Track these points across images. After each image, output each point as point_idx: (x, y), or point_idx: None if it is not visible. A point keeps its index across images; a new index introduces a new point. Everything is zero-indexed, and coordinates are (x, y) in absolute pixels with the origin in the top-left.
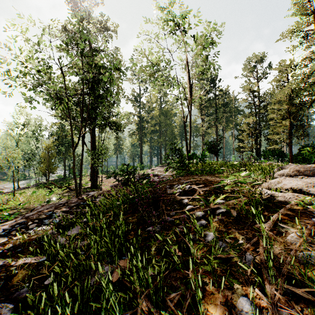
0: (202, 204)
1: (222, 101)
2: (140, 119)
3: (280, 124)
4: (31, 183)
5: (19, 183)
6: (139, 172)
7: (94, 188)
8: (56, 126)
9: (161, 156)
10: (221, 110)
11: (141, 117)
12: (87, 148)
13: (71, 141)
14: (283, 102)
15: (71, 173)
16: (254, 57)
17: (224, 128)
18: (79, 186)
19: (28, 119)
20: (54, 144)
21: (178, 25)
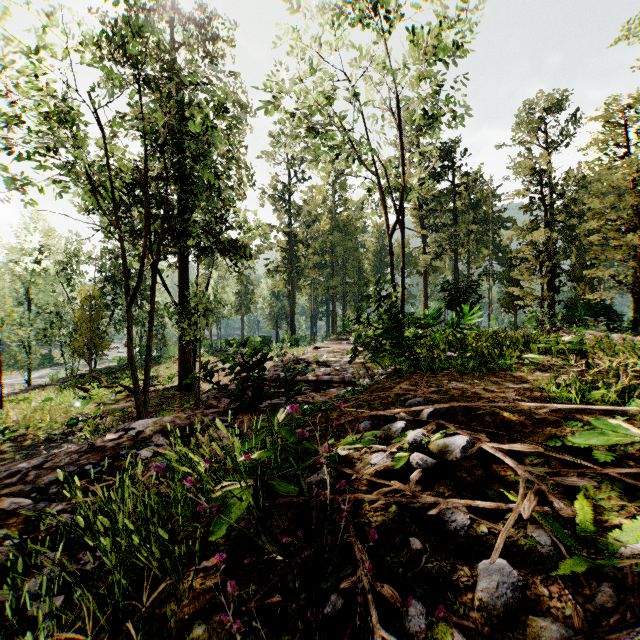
0: (551, 554)
1: (467, 200)
2: (290, 240)
3: (617, 242)
4: (61, 374)
5: (37, 374)
6: (287, 352)
7: (186, 390)
8: (112, 253)
9: (335, 318)
10: (466, 218)
11: (291, 236)
12: (172, 300)
13: (142, 285)
14: (627, 190)
15: (143, 354)
16: (540, 99)
17: (470, 258)
18: (145, 387)
19: (51, 239)
20: (105, 293)
21: (377, 2)
